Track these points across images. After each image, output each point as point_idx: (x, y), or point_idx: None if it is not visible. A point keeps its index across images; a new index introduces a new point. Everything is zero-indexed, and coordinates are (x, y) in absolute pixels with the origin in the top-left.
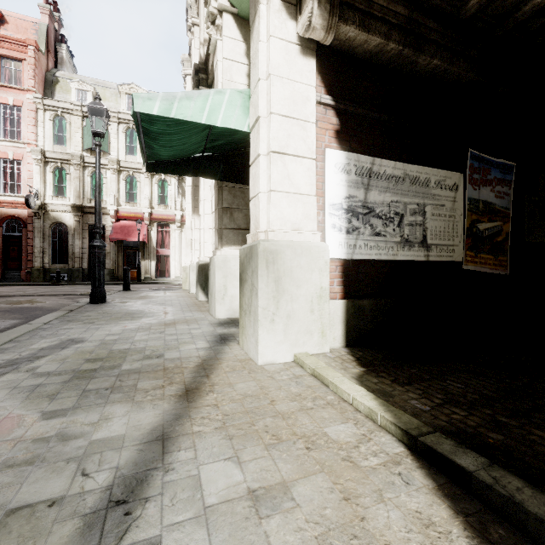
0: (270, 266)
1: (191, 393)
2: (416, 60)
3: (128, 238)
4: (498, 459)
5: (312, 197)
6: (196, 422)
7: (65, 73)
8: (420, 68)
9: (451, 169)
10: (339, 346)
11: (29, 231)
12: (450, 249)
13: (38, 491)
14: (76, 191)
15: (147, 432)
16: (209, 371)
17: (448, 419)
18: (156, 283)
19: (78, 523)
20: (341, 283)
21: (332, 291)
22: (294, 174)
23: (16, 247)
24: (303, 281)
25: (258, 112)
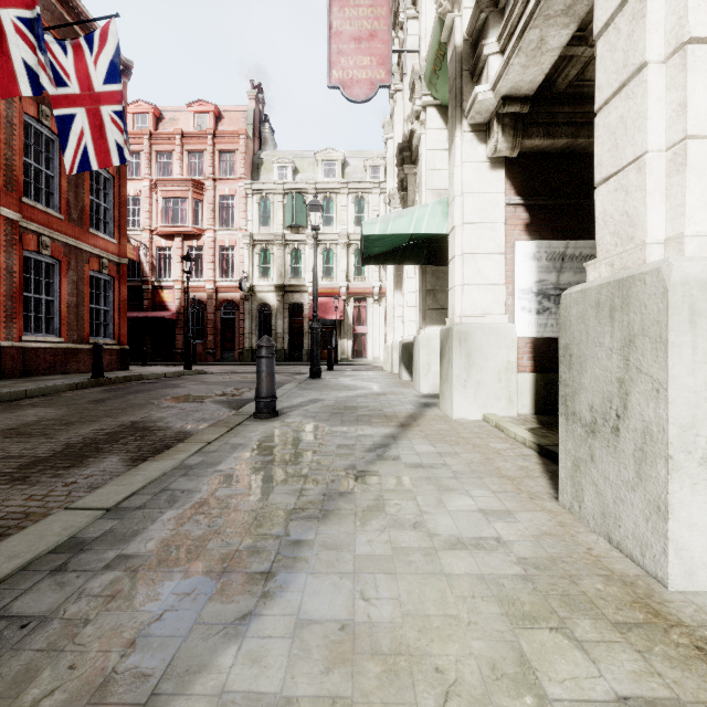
0: (462, 344)
1: (405, 426)
2: None
3: (325, 315)
4: None
5: (501, 286)
6: (410, 435)
7: (268, 153)
8: None
9: None
10: (527, 413)
11: (241, 313)
12: None
13: (345, 442)
14: (278, 270)
15: (384, 435)
16: (416, 419)
17: None
18: (353, 364)
19: (366, 449)
20: (531, 359)
21: (522, 365)
22: (484, 268)
23: (231, 329)
24: (491, 356)
25: (454, 223)
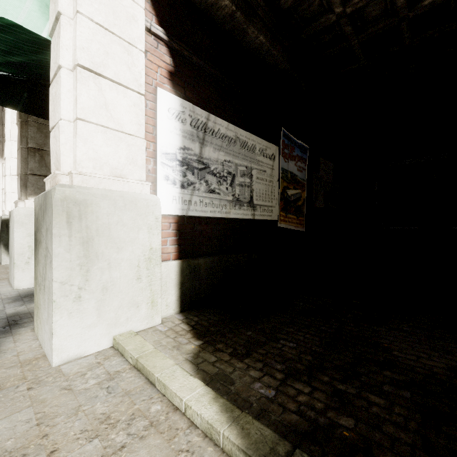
0: (74, 223)
1: None
2: (247, 29)
3: None
4: None
5: (140, 139)
6: None
7: None
8: (249, 40)
9: (270, 141)
10: (173, 312)
11: None
12: (269, 210)
13: None
14: None
15: None
16: None
17: (296, 406)
18: None
19: None
20: (176, 242)
21: (165, 251)
22: (114, 105)
23: None
24: (126, 241)
25: (58, 6)
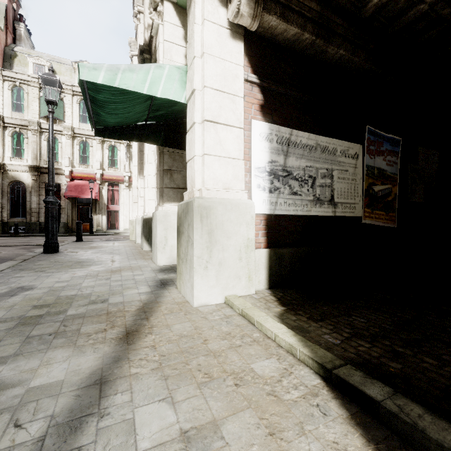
0: (204, 220)
1: (131, 336)
2: (326, 49)
3: (81, 195)
4: (399, 387)
5: (241, 160)
6: (134, 364)
7: (23, 49)
8: (329, 56)
9: (353, 141)
10: (263, 288)
11: None
12: (352, 207)
13: None
14: (33, 153)
15: (86, 376)
16: (148, 314)
17: (355, 351)
18: (106, 234)
19: None
20: (265, 235)
21: (257, 241)
22: (225, 140)
23: None
24: (233, 233)
25: (193, 86)
